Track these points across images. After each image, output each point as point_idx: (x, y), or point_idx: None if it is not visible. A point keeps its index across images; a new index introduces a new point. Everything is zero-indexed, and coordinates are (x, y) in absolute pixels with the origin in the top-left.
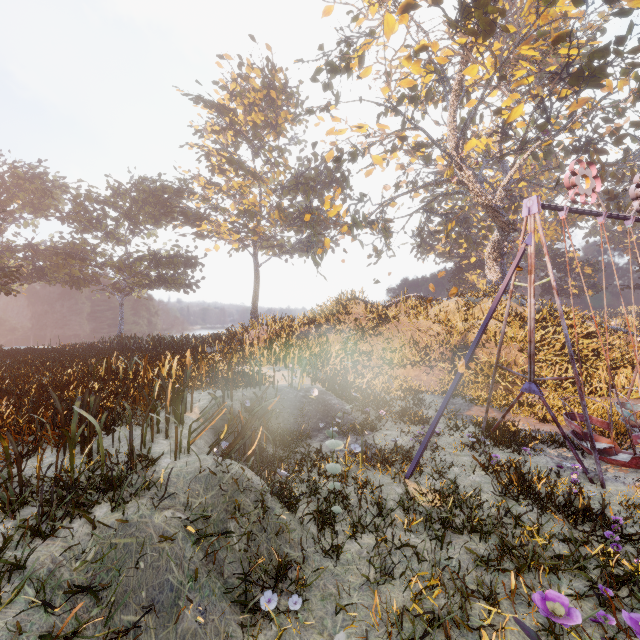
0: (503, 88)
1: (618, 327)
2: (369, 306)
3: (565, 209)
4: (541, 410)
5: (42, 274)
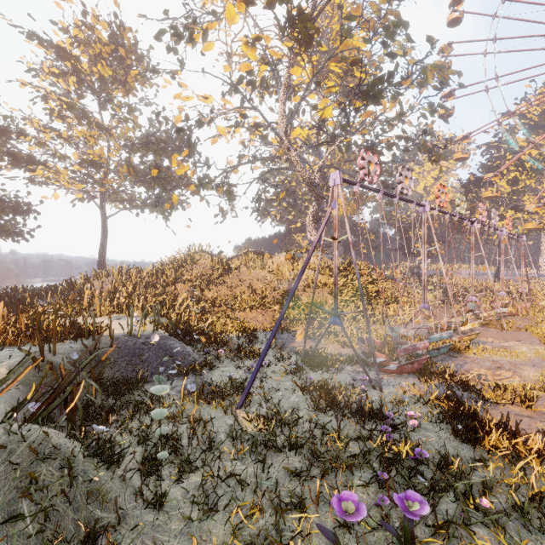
0: (319, 94)
1: (389, 276)
2: (215, 258)
3: (358, 184)
4: (343, 338)
5: None
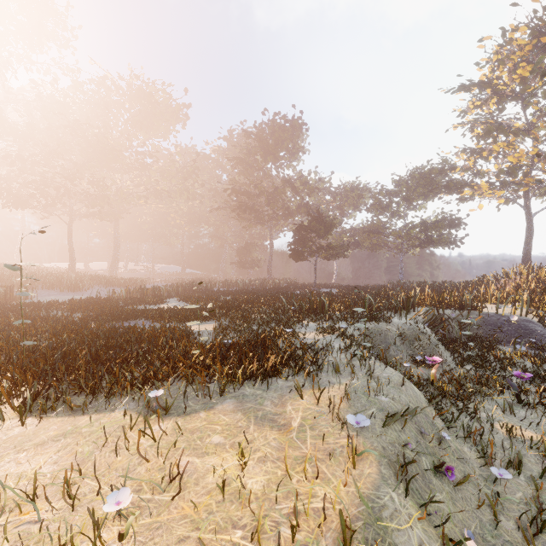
0: None
1: None
2: None
3: None
4: None
5: (357, 244)
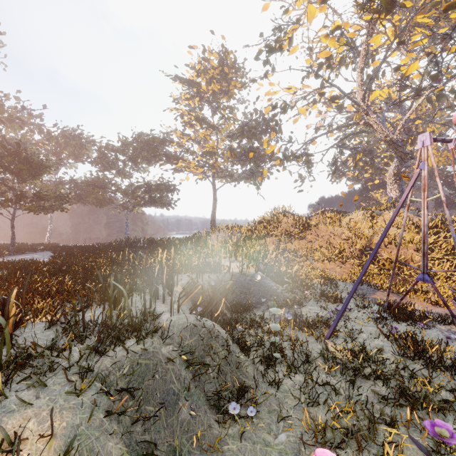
0: (402, 49)
1: None
2: (295, 217)
3: (453, 141)
4: (433, 296)
5: (80, 198)
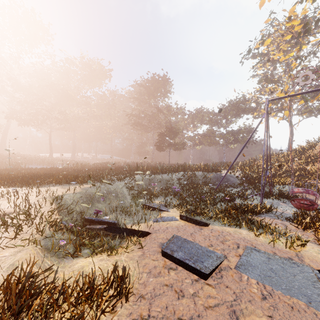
0: None
1: None
2: None
3: (287, 97)
4: None
5: (201, 142)
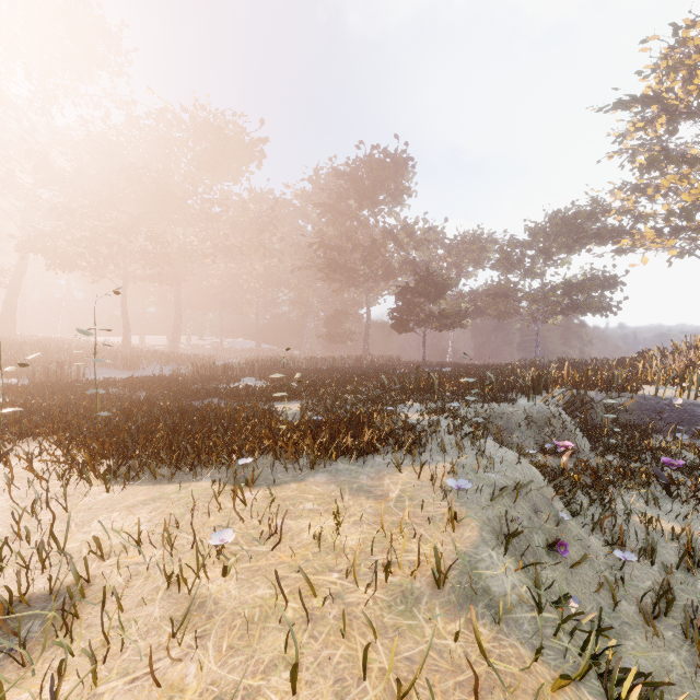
0: None
1: None
2: None
3: None
4: None
5: (479, 312)
